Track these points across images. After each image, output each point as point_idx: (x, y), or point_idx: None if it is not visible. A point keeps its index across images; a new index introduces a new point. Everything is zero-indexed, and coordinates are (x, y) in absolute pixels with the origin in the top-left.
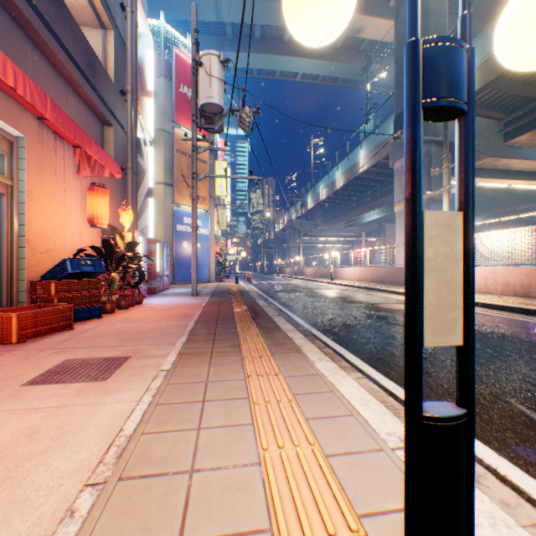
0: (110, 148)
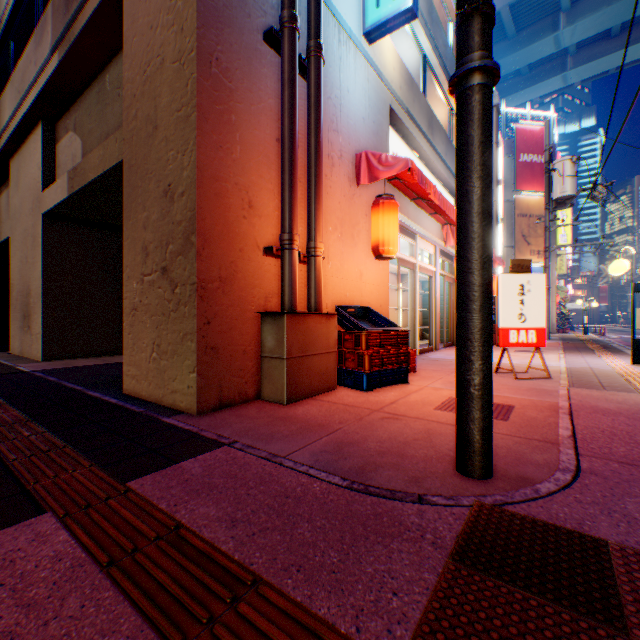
0: None
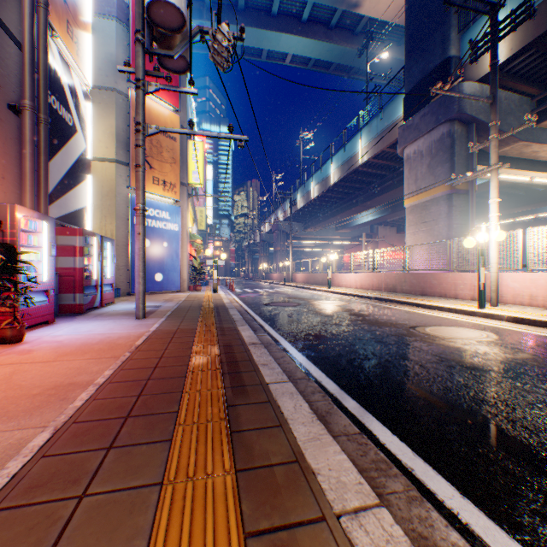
0: None
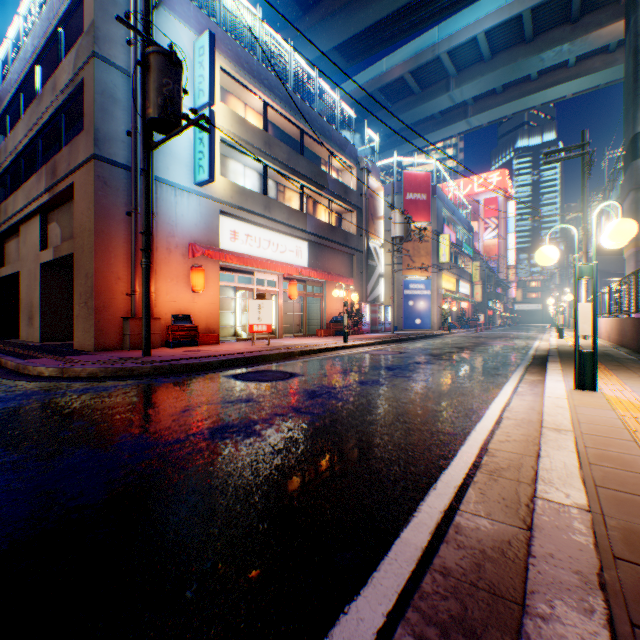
0: (355, 265)
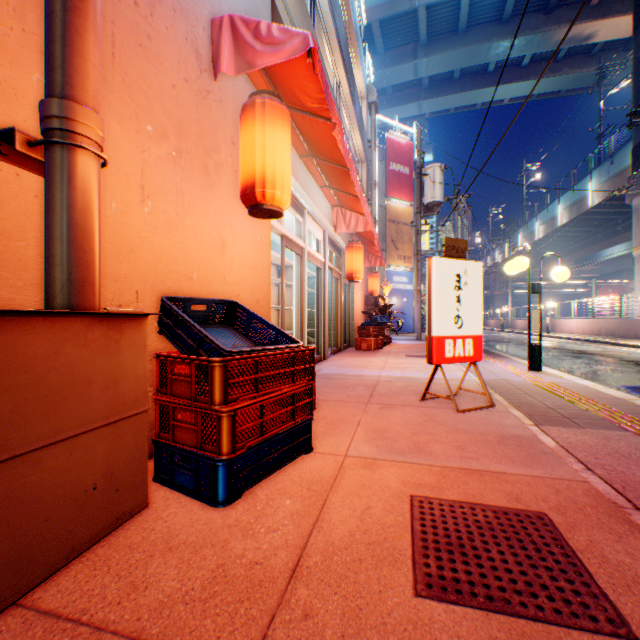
0: None
